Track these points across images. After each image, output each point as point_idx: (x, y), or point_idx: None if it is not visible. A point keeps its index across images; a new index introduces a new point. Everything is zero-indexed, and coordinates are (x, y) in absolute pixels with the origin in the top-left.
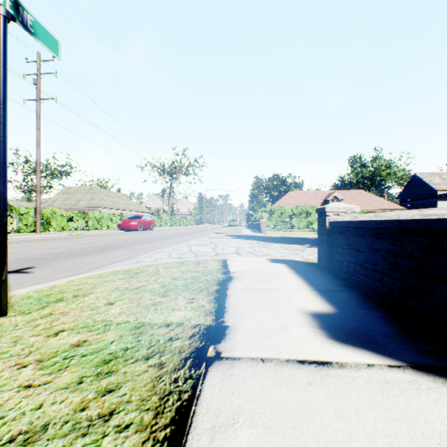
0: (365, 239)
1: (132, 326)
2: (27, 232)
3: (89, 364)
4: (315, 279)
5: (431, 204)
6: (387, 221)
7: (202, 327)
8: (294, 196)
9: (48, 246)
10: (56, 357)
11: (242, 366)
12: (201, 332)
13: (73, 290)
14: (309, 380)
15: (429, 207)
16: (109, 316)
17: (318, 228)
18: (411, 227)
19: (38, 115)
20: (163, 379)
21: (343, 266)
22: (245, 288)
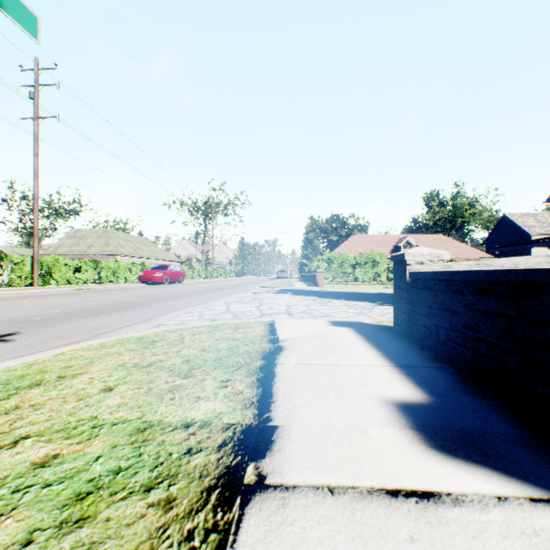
0: (463, 296)
1: (133, 428)
2: (22, 286)
3: (52, 502)
4: (393, 350)
5: (524, 251)
6: (499, 272)
7: (238, 429)
8: (357, 241)
9: (44, 305)
10: (0, 490)
11: (300, 503)
12: (236, 438)
13: (60, 368)
14: (410, 532)
15: (521, 254)
16: (102, 410)
17: (395, 280)
18: (538, 280)
19: (35, 138)
20: (168, 534)
21: (430, 332)
22: (300, 364)
